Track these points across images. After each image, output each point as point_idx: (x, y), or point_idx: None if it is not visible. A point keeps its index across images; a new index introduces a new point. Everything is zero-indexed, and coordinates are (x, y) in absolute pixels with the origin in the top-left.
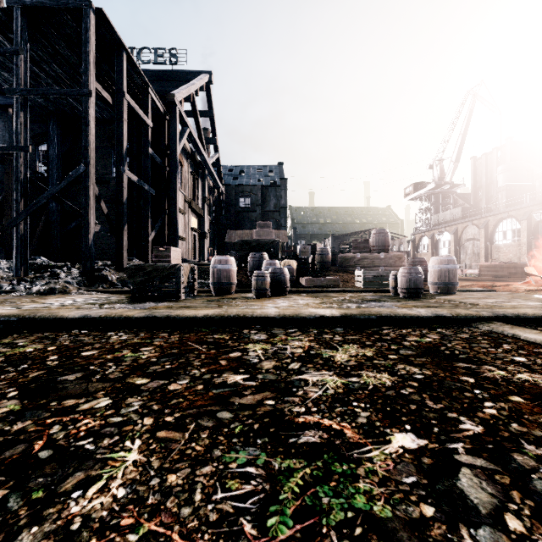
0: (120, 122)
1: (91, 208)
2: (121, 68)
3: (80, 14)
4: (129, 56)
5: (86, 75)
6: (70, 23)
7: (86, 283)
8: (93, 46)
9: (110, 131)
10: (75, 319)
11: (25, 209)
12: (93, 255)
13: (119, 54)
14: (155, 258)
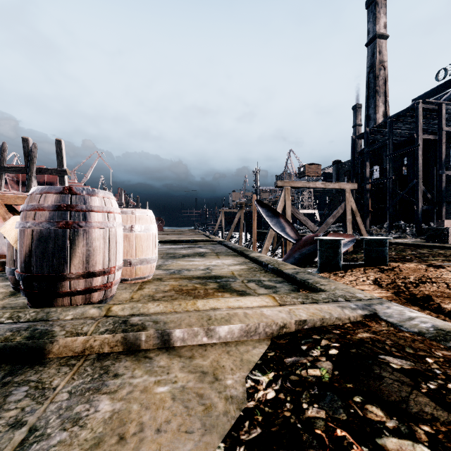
0: (440, 146)
1: (419, 199)
2: (440, 115)
3: (414, 107)
4: (447, 103)
5: (416, 137)
6: (411, 111)
7: (416, 235)
8: (420, 120)
9: (448, 134)
10: (394, 243)
11: (391, 203)
12: (420, 221)
13: (439, 108)
14: (436, 225)
